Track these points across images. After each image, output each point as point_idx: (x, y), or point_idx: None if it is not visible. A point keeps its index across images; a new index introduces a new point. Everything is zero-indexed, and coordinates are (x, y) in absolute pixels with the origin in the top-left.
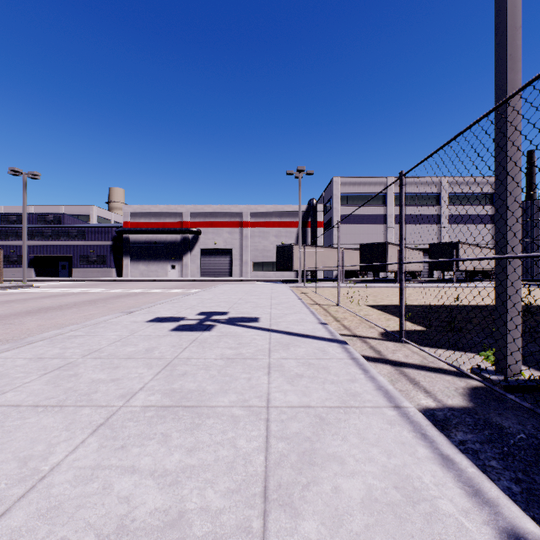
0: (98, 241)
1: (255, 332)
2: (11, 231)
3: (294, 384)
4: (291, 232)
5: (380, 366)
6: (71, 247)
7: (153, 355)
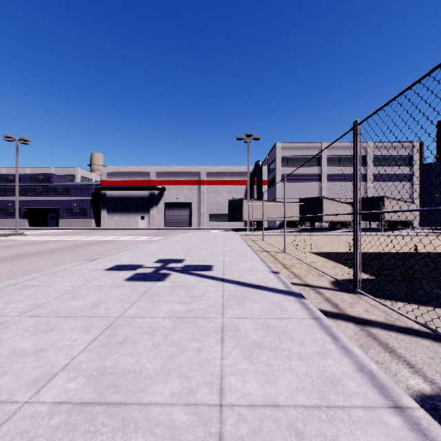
0: (80, 197)
1: (208, 283)
2: (9, 188)
3: (253, 360)
4: (240, 189)
5: (342, 324)
6: (58, 201)
7: (98, 312)
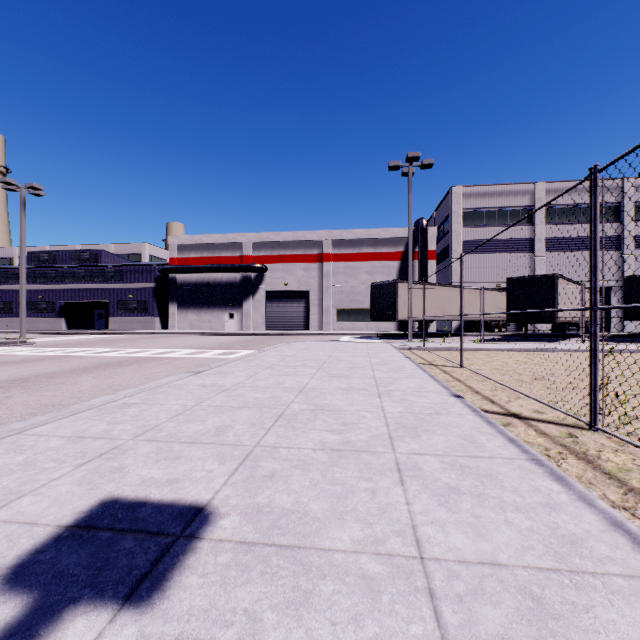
0: (138, 283)
1: None
2: (39, 272)
3: None
4: (390, 267)
5: None
6: (106, 291)
7: None
